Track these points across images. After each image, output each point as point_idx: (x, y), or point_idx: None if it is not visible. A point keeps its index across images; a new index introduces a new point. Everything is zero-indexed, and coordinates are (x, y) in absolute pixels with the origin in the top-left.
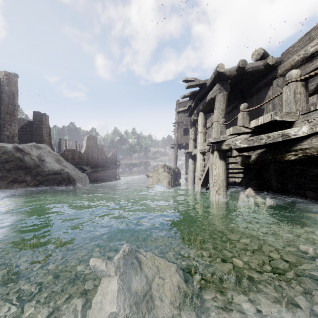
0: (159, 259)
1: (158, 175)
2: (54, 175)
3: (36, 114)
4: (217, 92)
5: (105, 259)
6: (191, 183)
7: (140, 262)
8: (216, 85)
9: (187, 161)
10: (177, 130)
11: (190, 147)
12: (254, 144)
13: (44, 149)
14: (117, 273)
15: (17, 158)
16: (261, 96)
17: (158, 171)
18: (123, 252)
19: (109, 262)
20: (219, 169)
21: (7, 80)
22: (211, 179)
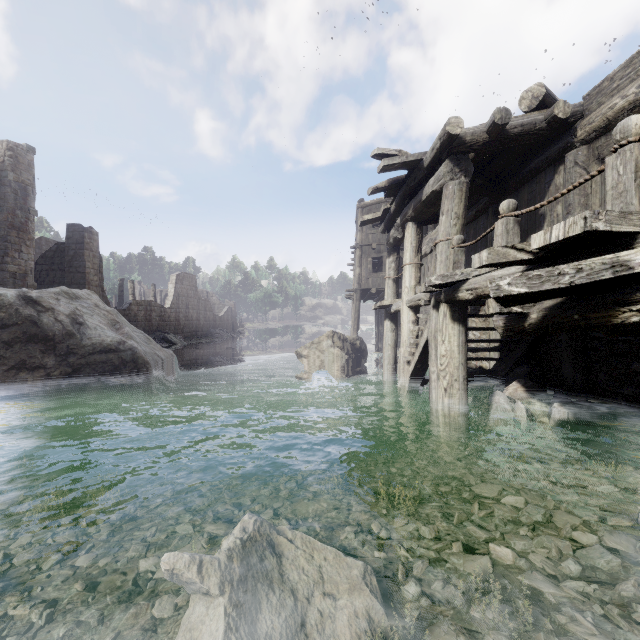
0: (323, 548)
1: (320, 354)
2: (104, 353)
3: (72, 229)
4: (446, 179)
5: (198, 555)
6: (389, 371)
7: (281, 557)
8: (444, 163)
9: (379, 324)
10: (359, 262)
11: (386, 295)
12: (543, 287)
13: (86, 301)
14: (225, 589)
15: (25, 319)
16: (539, 187)
17: (321, 345)
18: (241, 532)
19: (207, 562)
20: (451, 342)
21: (12, 160)
22: (433, 364)
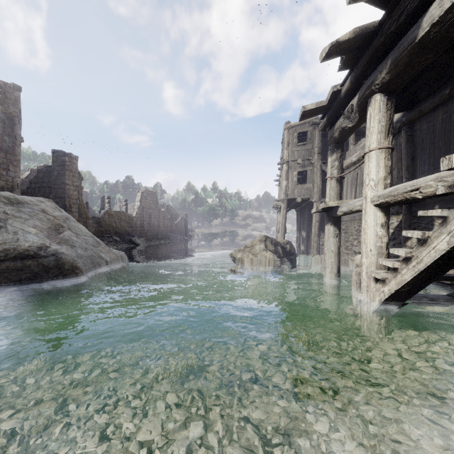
0: None
1: (253, 257)
2: (19, 260)
3: (56, 155)
4: None
5: None
6: (332, 280)
7: None
8: None
9: (300, 229)
10: (285, 176)
11: (328, 197)
12: None
13: (32, 206)
14: None
15: None
16: None
17: (254, 248)
18: None
19: None
20: None
21: (0, 95)
22: None
